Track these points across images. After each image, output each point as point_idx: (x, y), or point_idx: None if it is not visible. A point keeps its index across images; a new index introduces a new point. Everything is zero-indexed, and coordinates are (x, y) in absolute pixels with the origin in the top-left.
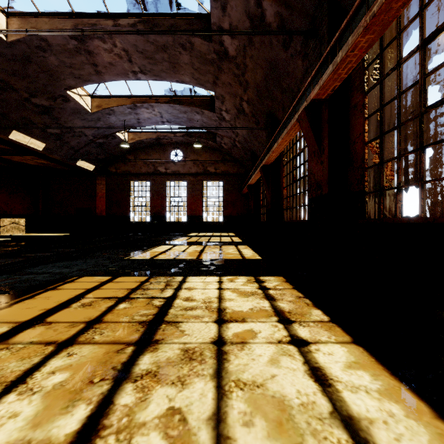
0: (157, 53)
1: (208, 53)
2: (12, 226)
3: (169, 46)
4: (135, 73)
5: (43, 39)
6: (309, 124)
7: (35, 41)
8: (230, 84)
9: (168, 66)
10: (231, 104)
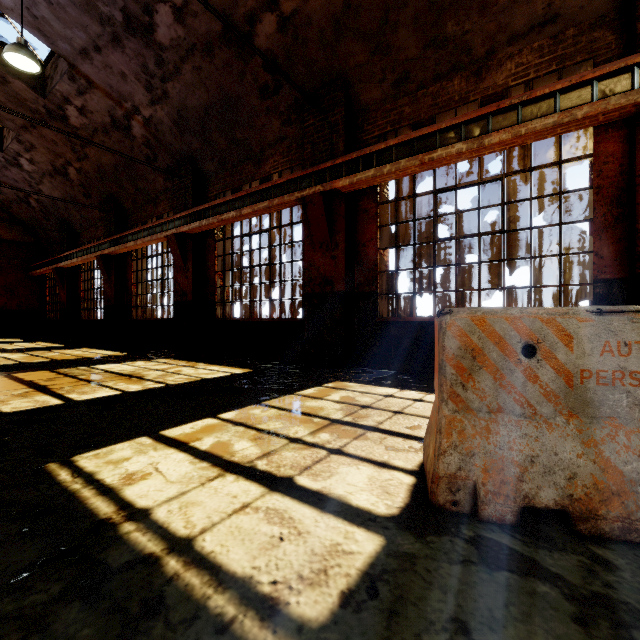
0: None
1: (32, 101)
2: None
3: None
4: None
5: None
6: (178, 247)
7: None
8: (55, 143)
9: None
10: (45, 158)
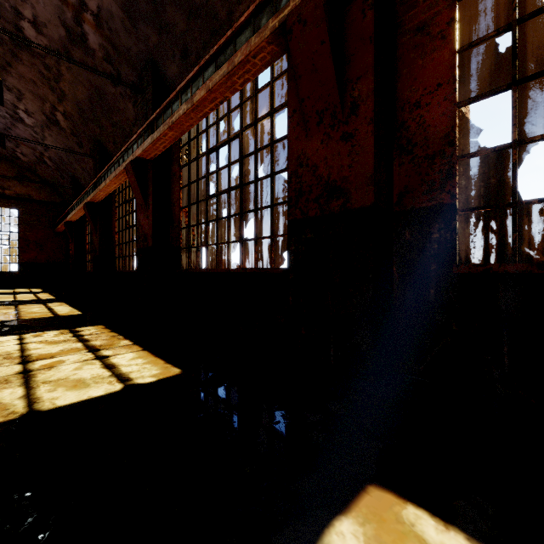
0: None
1: None
2: None
3: None
4: None
5: None
6: (135, 178)
7: None
8: (35, 83)
9: None
10: (36, 106)
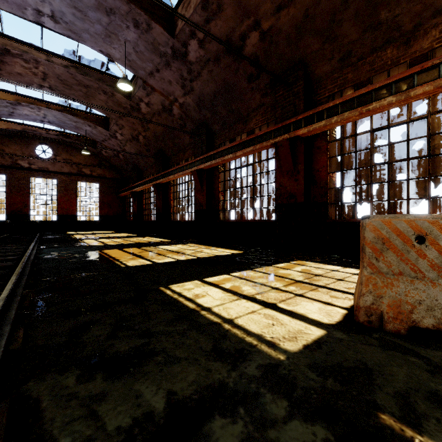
0: (77, 86)
1: (124, 103)
2: None
3: (92, 87)
4: (41, 86)
5: None
6: (198, 177)
7: None
8: (134, 123)
9: (81, 94)
10: (128, 132)
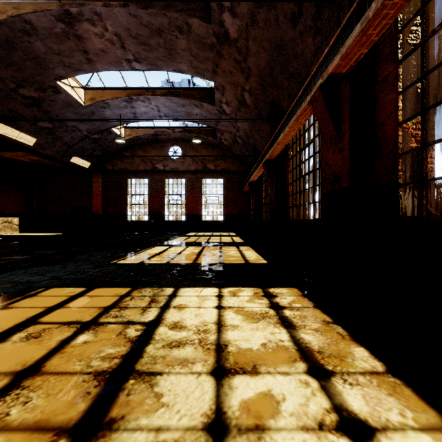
0: (152, 38)
1: (207, 36)
2: (5, 225)
3: (165, 30)
4: (129, 62)
5: (27, 21)
6: (325, 105)
7: (18, 24)
8: (231, 73)
9: (164, 53)
10: (232, 95)
